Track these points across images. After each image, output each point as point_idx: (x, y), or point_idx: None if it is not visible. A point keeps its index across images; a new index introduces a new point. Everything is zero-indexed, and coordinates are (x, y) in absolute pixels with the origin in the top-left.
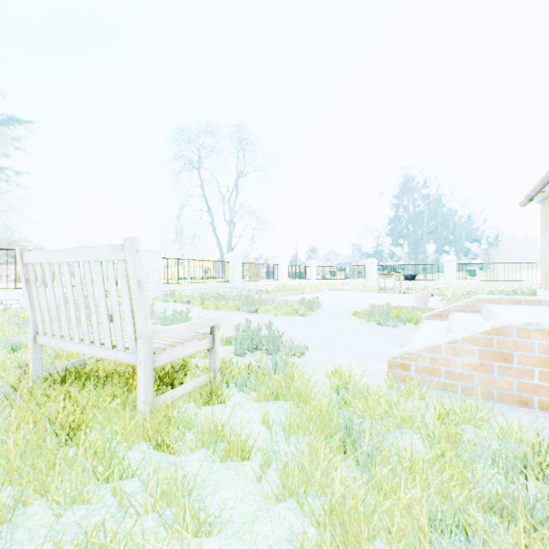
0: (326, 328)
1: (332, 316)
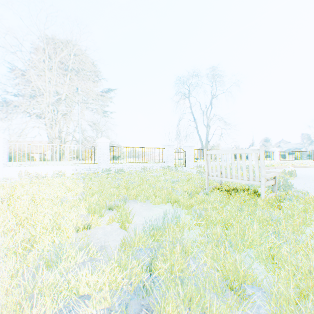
0: (311, 186)
1: (308, 181)
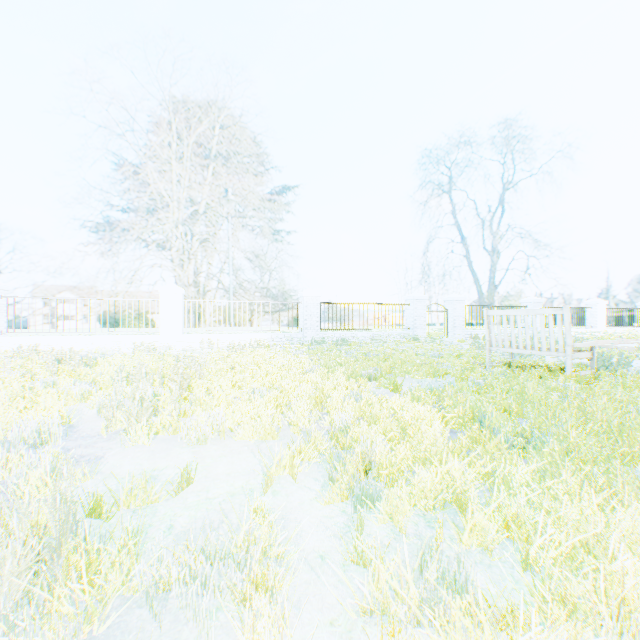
0: None
1: None
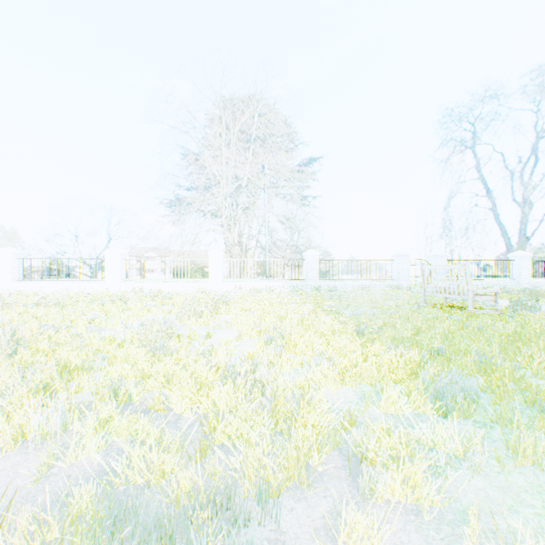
0: None
1: None
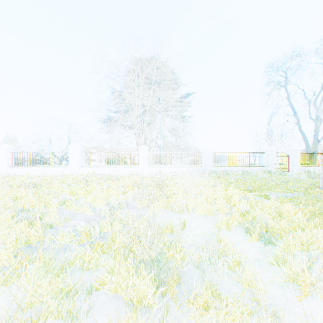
0: None
1: None
